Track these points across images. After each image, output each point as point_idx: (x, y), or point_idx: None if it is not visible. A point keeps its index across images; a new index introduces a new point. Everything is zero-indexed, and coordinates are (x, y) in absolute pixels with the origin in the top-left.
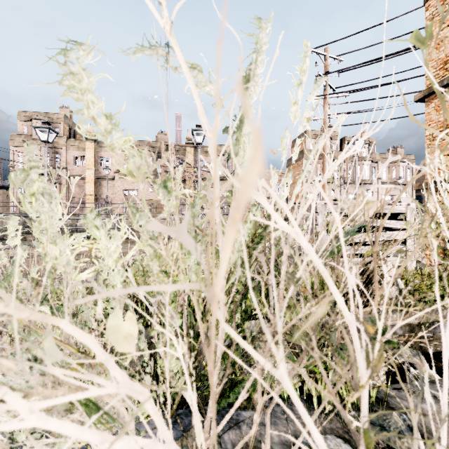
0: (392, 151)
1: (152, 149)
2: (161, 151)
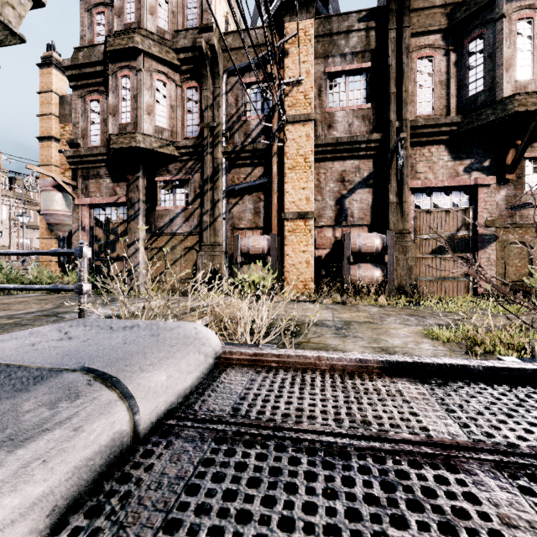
0: None
1: None
2: None
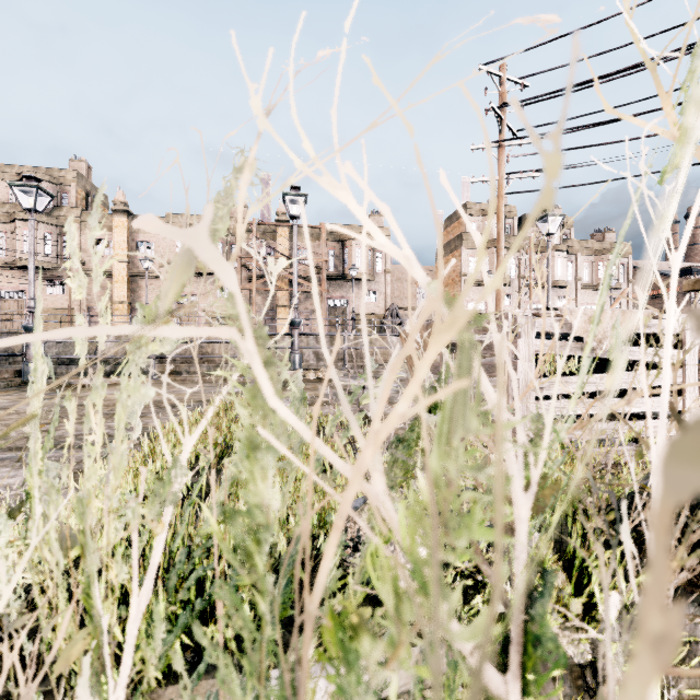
0: (597, 237)
1: None
2: None
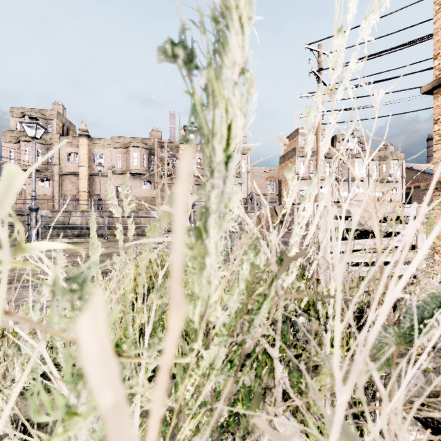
0: (382, 148)
1: (146, 145)
2: (155, 148)
